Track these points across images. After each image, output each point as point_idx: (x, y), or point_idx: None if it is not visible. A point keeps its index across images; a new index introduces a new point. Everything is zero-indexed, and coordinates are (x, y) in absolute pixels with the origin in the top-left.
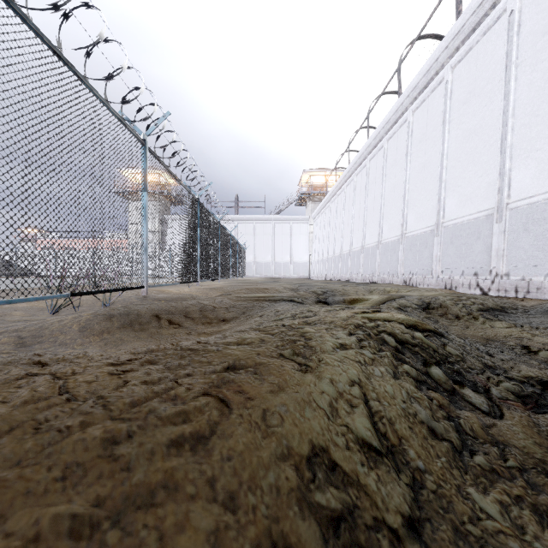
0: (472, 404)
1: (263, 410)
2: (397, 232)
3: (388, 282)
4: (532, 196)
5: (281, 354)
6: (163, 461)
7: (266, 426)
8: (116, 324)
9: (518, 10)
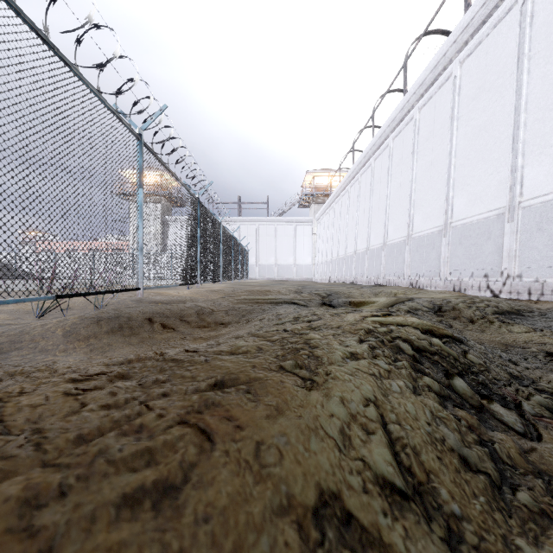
0: (504, 423)
1: (256, 443)
2: (403, 233)
3: (393, 284)
4: (546, 194)
5: (281, 367)
6: (107, 531)
7: (260, 466)
8: (104, 328)
9: (531, 0)
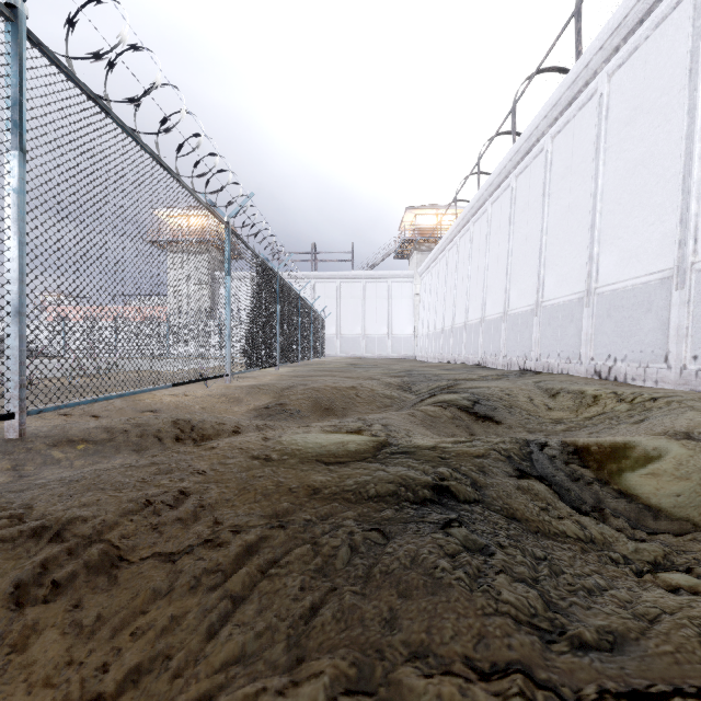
0: None
1: None
2: (577, 286)
3: (558, 370)
4: None
5: None
6: None
7: None
8: None
9: None
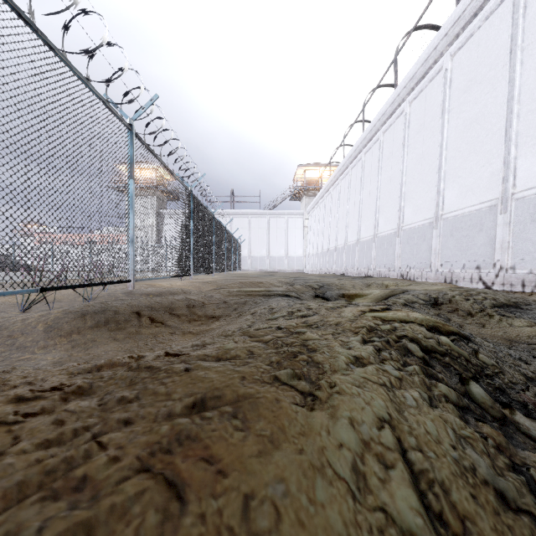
0: (532, 439)
1: (244, 498)
2: (394, 225)
3: (384, 275)
4: None
5: (275, 378)
6: None
7: (249, 535)
8: (88, 322)
9: None
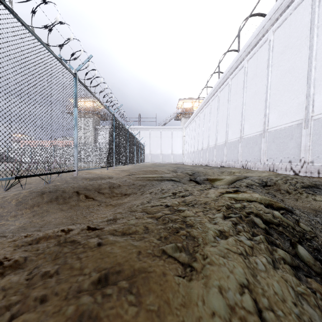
0: None
1: None
2: (237, 135)
3: (231, 166)
4: None
5: (163, 251)
6: None
7: None
8: (45, 199)
9: None
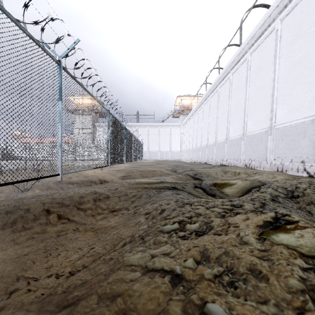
0: None
1: None
2: (240, 132)
3: (233, 165)
4: None
5: None
6: None
7: None
8: None
9: None
